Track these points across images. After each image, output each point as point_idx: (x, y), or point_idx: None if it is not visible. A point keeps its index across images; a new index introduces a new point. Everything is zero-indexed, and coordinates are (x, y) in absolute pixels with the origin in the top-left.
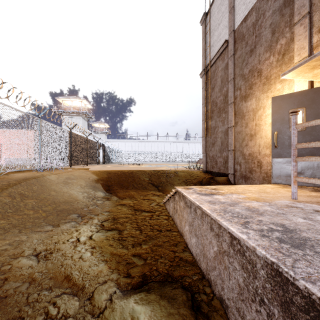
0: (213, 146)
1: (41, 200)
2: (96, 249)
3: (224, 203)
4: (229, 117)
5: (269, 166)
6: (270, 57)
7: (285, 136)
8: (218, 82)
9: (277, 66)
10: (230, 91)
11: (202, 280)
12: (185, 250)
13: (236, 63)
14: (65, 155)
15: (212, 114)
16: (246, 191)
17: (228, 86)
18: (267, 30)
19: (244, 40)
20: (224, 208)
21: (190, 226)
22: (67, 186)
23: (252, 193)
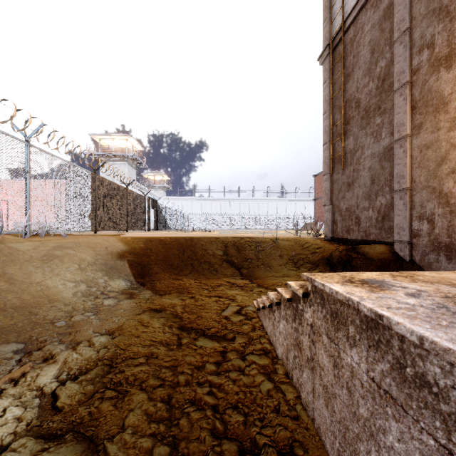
0: (350, 188)
1: None
2: None
3: None
4: (397, 117)
5: None
6: None
7: None
8: (362, 57)
9: None
10: (400, 59)
11: None
12: None
13: None
14: (85, 212)
15: (348, 125)
16: None
17: (391, 54)
18: None
19: None
20: None
21: None
22: (46, 266)
23: None
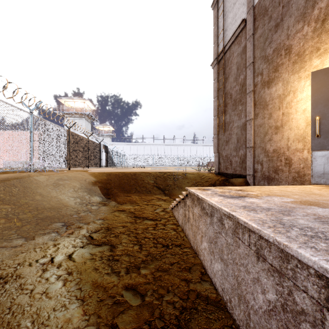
0: (227, 144)
1: (20, 205)
2: (72, 276)
3: (270, 210)
4: (248, 108)
5: (302, 163)
6: (304, 27)
7: None
8: (233, 70)
9: (313, 37)
10: (249, 78)
11: None
12: (204, 279)
13: (256, 44)
14: (63, 156)
15: (226, 107)
16: (286, 192)
17: (245, 73)
18: None
19: (266, 14)
20: (278, 219)
21: (210, 243)
22: (57, 189)
23: (298, 195)
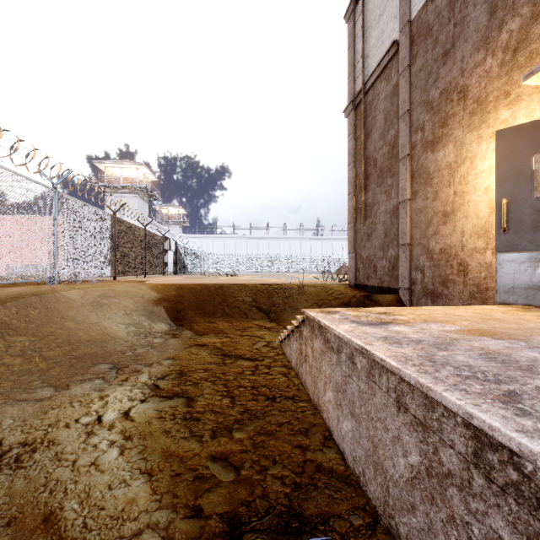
0: (369, 239)
1: (42, 337)
2: (132, 441)
3: (420, 343)
4: (401, 183)
5: (483, 271)
6: (486, 59)
7: (524, 207)
8: (378, 122)
9: (501, 75)
10: (403, 134)
11: (375, 530)
12: (327, 446)
13: (415, 81)
14: (105, 257)
15: (367, 181)
16: (453, 317)
17: (398, 127)
18: (480, 8)
19: (430, 35)
20: (428, 355)
21: (337, 392)
22: (98, 311)
23: (468, 321)
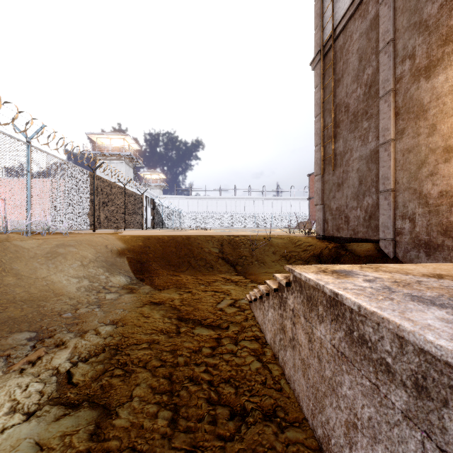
0: (340, 188)
1: None
2: None
3: None
4: (382, 123)
5: None
6: None
7: None
8: (351, 64)
9: None
10: (385, 68)
11: None
12: None
13: (401, 5)
14: (83, 211)
15: (338, 129)
16: None
17: (377, 63)
18: None
19: None
20: None
21: None
22: (50, 263)
23: None
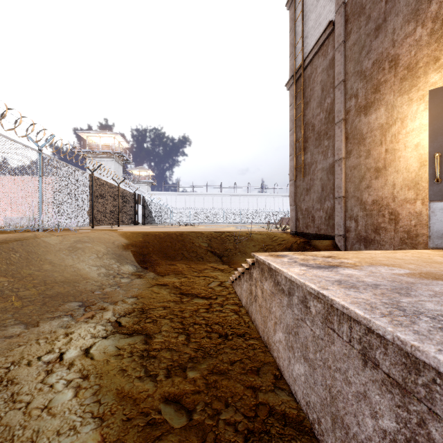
0: (308, 193)
1: (21, 277)
2: (89, 381)
3: (378, 287)
4: (337, 144)
5: (413, 219)
6: (416, 29)
7: None
8: (316, 92)
9: (430, 42)
10: (338, 101)
11: None
12: (279, 387)
13: (349, 54)
14: (84, 209)
15: (306, 143)
16: (396, 260)
17: (333, 95)
18: None
19: (363, 13)
20: (393, 301)
21: (288, 334)
22: (73, 255)
23: (413, 264)
